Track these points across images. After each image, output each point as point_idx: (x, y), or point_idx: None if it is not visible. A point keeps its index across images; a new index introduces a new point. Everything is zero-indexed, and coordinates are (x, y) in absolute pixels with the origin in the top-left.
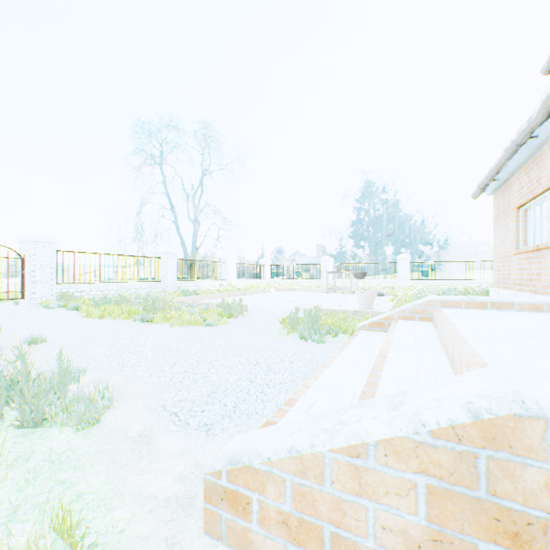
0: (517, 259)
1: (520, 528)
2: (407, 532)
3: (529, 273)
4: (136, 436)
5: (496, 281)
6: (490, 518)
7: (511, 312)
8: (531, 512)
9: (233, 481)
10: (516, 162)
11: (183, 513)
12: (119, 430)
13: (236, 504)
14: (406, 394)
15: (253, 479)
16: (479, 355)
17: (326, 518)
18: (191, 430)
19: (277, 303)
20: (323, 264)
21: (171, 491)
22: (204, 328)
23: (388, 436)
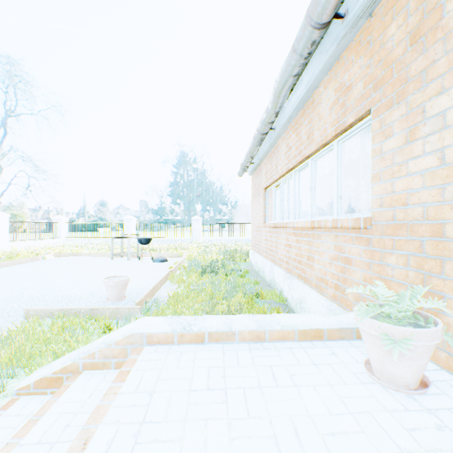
0: (265, 231)
1: None
2: None
3: (272, 245)
4: None
5: (254, 245)
6: None
7: (230, 350)
8: None
9: None
10: (263, 150)
11: None
12: None
13: None
14: None
15: None
16: None
17: None
18: None
19: (3, 293)
20: (126, 223)
21: None
22: None
23: None
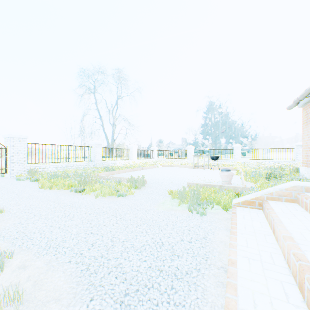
0: None
1: None
2: None
3: None
4: None
5: (305, 162)
6: None
7: None
8: None
9: None
10: None
11: None
12: None
13: None
14: None
15: None
16: None
17: None
18: None
19: (164, 177)
20: (188, 150)
21: None
22: (117, 199)
23: None
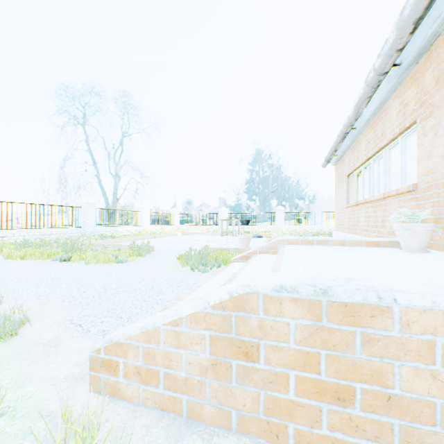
0: (347, 211)
1: (248, 349)
2: (201, 363)
3: (353, 221)
4: (46, 342)
5: (337, 226)
6: (237, 347)
7: (327, 246)
8: (253, 340)
9: (108, 353)
10: (345, 144)
11: (77, 383)
12: (32, 339)
13: (110, 367)
14: (213, 291)
15: (121, 350)
16: (280, 271)
17: (161, 365)
18: (91, 335)
19: (179, 244)
20: (221, 213)
21: (70, 372)
22: (115, 265)
23: (192, 311)
